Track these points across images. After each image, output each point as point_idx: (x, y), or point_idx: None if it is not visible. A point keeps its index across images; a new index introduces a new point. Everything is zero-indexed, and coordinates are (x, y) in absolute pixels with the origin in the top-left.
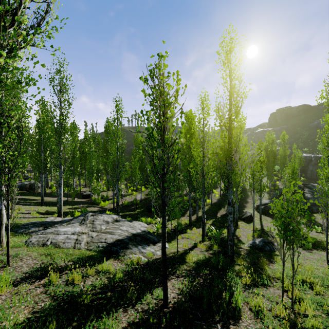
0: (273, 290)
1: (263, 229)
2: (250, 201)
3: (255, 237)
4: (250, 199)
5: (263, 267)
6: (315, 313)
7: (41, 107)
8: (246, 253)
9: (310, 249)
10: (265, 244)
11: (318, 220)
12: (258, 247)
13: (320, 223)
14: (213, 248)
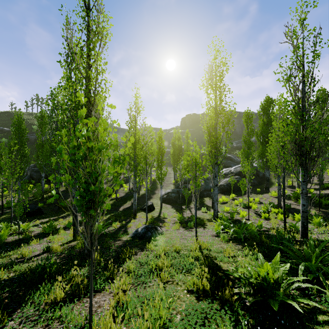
0: (98, 298)
1: (160, 216)
2: (158, 192)
3: None
4: (158, 190)
5: (125, 259)
6: (128, 328)
7: None
8: (120, 245)
9: (192, 227)
10: (147, 231)
11: (206, 203)
12: (140, 235)
13: (207, 204)
14: (77, 248)
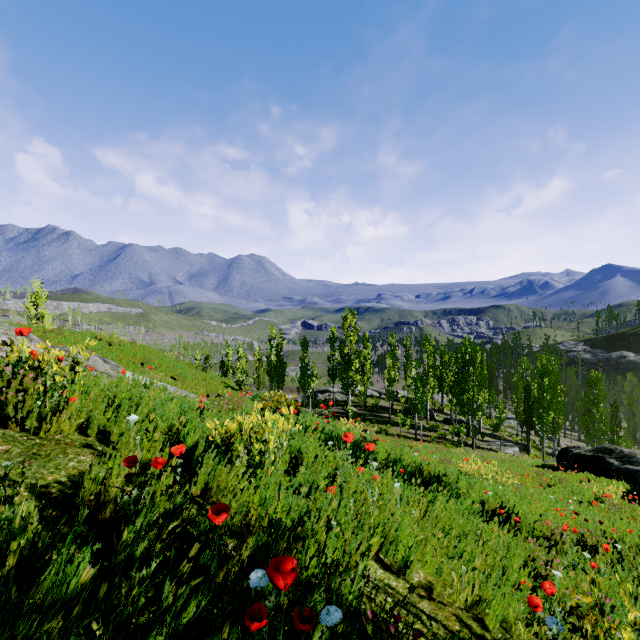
0: None
1: None
2: None
3: None
4: None
5: None
6: None
7: (579, 388)
8: None
9: None
10: None
11: None
12: None
13: None
14: None
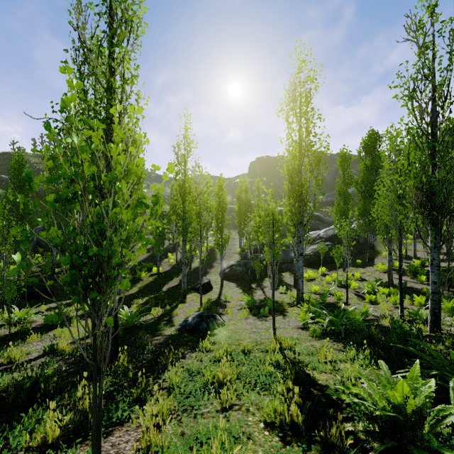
0: (118, 438)
1: (220, 298)
2: (217, 265)
3: None
4: (217, 262)
5: (166, 365)
6: None
7: None
8: (160, 342)
9: (266, 315)
10: (201, 321)
11: (286, 279)
12: (190, 327)
13: (287, 282)
14: None
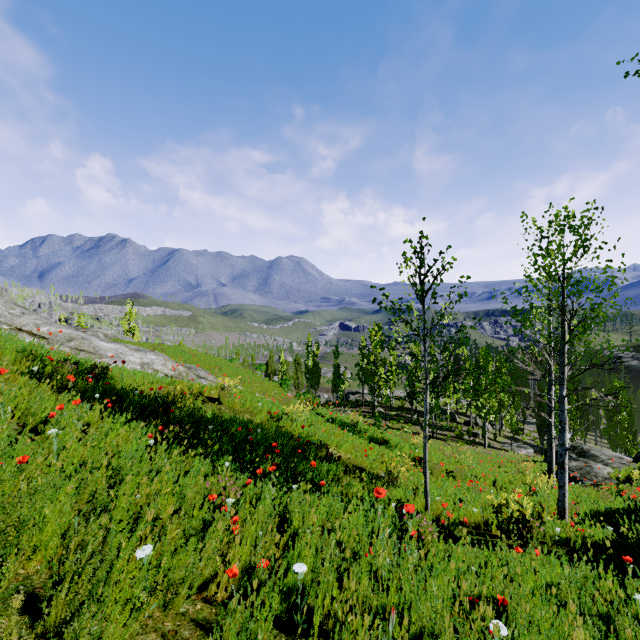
0: None
1: None
2: None
3: None
4: None
5: None
6: None
7: None
8: None
9: None
10: None
11: None
12: None
13: None
14: None
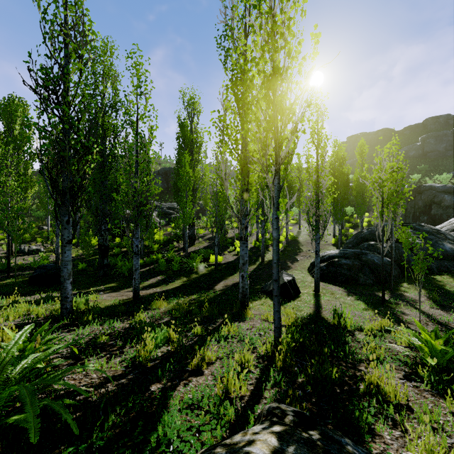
0: None
1: (320, 319)
2: (302, 258)
3: (276, 371)
4: (302, 255)
5: None
6: None
7: None
8: None
9: None
10: None
11: None
12: None
13: None
14: None
